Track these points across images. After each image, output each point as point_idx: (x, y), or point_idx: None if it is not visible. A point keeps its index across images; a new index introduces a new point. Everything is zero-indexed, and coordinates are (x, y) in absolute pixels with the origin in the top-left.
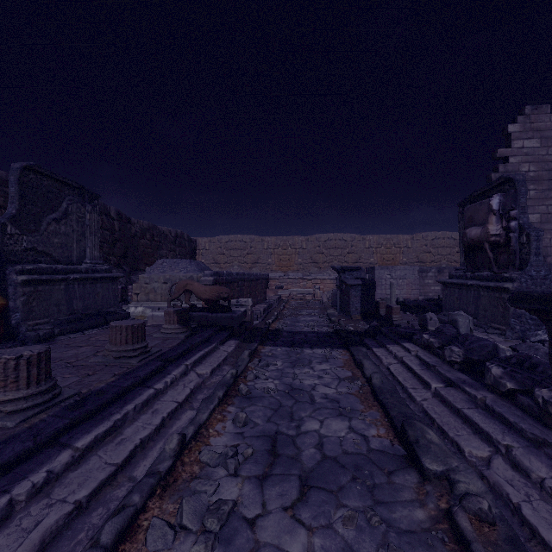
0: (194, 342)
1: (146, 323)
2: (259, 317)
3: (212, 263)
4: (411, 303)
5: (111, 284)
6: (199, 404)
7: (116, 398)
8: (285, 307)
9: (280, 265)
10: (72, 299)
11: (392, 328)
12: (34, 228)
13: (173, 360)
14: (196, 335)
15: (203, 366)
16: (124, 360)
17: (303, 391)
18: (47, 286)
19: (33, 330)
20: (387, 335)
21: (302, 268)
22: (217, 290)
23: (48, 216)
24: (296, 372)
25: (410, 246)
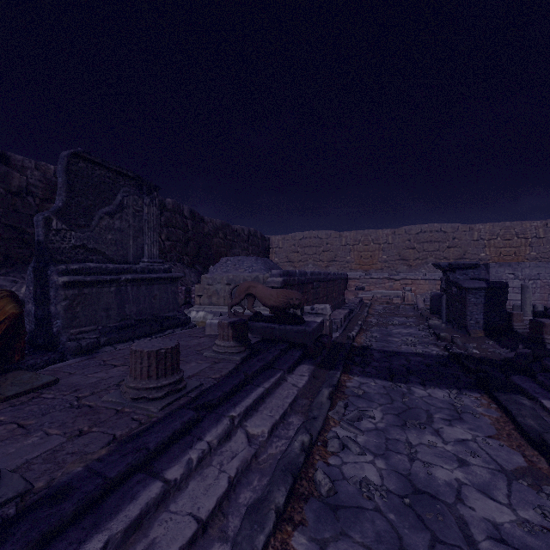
0: (251, 371)
1: (204, 332)
2: (338, 327)
3: (285, 262)
4: None
5: (170, 285)
6: (239, 521)
7: (84, 509)
8: (368, 313)
9: (361, 263)
10: (123, 303)
11: None
12: (84, 223)
13: (215, 406)
14: (255, 358)
15: (258, 418)
16: (143, 403)
17: (439, 502)
18: (95, 289)
19: (76, 340)
20: None
21: (387, 266)
22: (286, 294)
23: (101, 210)
24: (410, 439)
25: (543, 235)
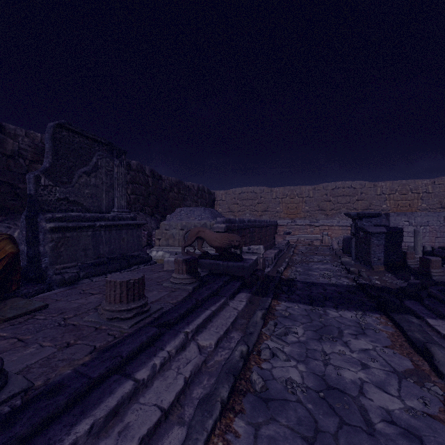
0: (200, 298)
1: (163, 268)
2: (270, 264)
3: (227, 212)
4: (443, 253)
5: (135, 230)
6: (193, 410)
7: (74, 401)
8: (294, 252)
9: (288, 212)
10: (98, 244)
11: (443, 288)
12: (66, 181)
13: (173, 324)
14: (204, 287)
15: (207, 334)
16: (116, 322)
17: (346, 395)
18: (75, 233)
19: (60, 273)
20: (443, 301)
21: (309, 215)
22: (228, 237)
23: (80, 170)
24: (325, 349)
25: (431, 191)
